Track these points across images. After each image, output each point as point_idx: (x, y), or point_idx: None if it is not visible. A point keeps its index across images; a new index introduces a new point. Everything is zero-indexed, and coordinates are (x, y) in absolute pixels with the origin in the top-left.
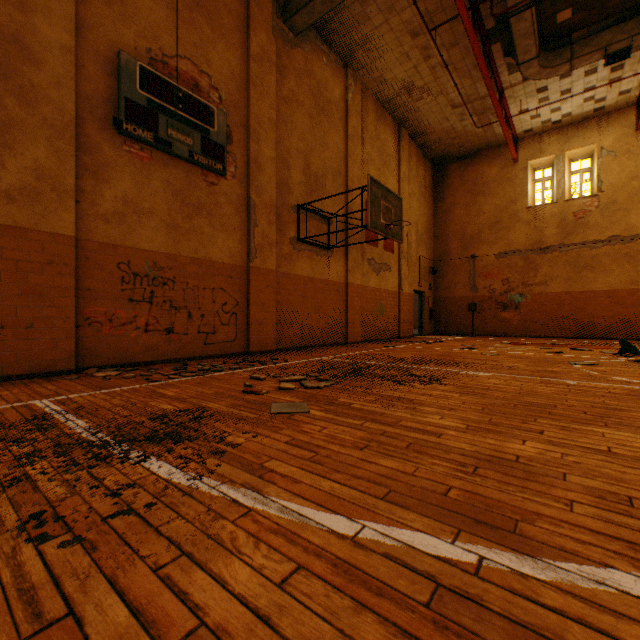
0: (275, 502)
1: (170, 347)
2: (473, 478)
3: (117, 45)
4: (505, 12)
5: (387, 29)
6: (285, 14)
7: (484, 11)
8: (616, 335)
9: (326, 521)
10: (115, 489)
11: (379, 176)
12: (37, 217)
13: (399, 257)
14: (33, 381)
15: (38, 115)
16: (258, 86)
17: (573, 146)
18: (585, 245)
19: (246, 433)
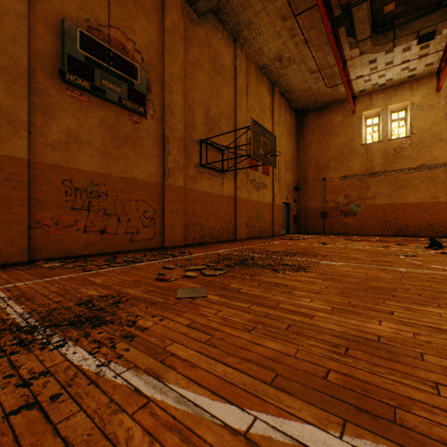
0: (173, 390)
1: (104, 244)
2: (346, 359)
3: (62, 14)
4: (349, 3)
5: (265, 14)
6: (191, 0)
7: (334, 3)
8: (423, 234)
9: (220, 413)
10: (27, 378)
11: (258, 121)
12: None
13: (273, 179)
14: None
15: None
16: (171, 51)
17: (393, 102)
18: (402, 171)
19: (154, 317)
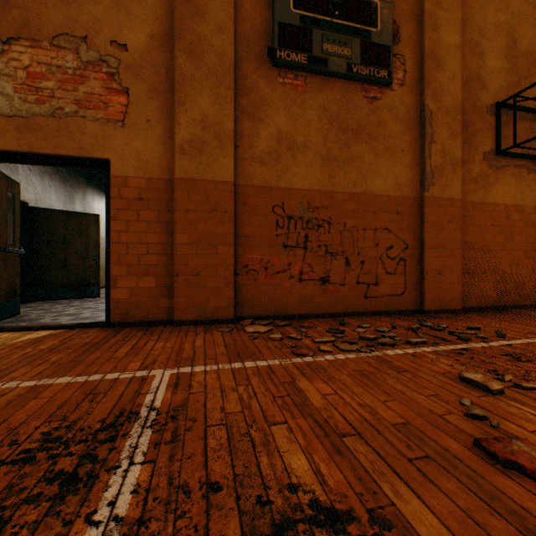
0: None
1: (324, 299)
2: None
3: None
4: None
5: None
6: None
7: None
8: None
9: None
10: None
11: None
12: (202, 167)
13: None
14: (195, 329)
15: (203, 67)
16: None
17: None
18: None
19: None
